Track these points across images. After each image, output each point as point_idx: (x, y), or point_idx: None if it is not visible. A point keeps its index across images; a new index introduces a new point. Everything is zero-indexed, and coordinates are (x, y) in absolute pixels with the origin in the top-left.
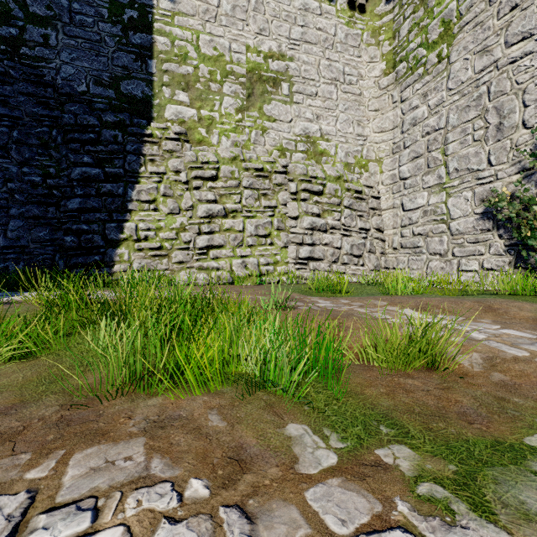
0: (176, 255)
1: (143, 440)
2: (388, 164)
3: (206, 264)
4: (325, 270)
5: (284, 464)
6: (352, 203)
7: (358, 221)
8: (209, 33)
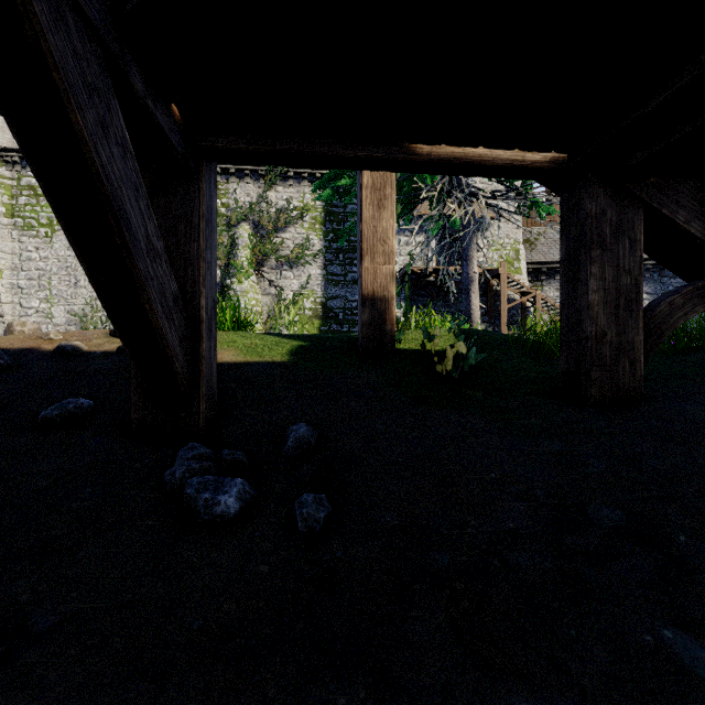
0: None
1: None
2: (9, 275)
3: None
4: None
5: None
6: None
7: None
8: None
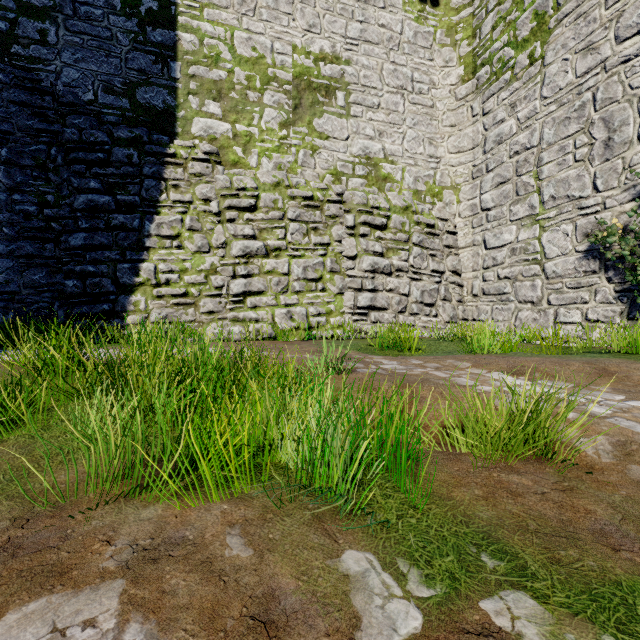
0: (205, 303)
1: (121, 586)
2: (467, 191)
3: (243, 315)
4: (390, 322)
5: (339, 631)
6: (423, 239)
7: (430, 261)
8: (246, 29)
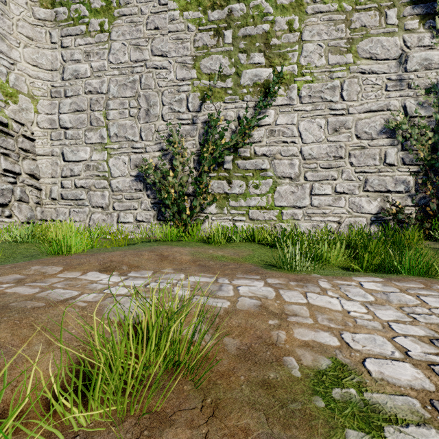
0: None
1: None
2: (46, 106)
3: None
4: None
5: None
6: None
7: (2, 160)
8: None
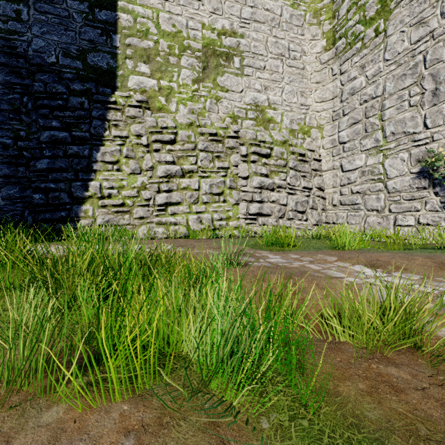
0: (137, 211)
1: None
2: (329, 130)
3: (165, 220)
4: (273, 225)
5: None
6: (297, 165)
7: (302, 180)
8: (168, 11)
